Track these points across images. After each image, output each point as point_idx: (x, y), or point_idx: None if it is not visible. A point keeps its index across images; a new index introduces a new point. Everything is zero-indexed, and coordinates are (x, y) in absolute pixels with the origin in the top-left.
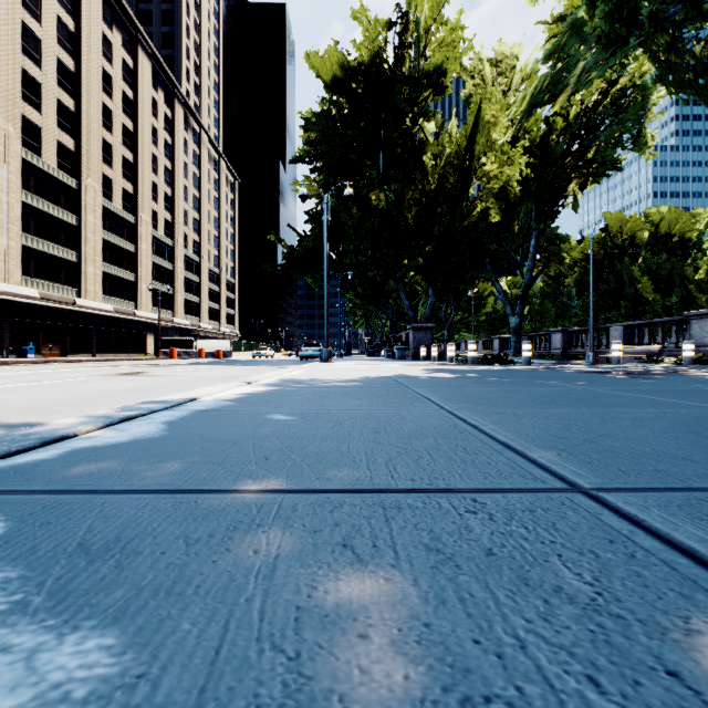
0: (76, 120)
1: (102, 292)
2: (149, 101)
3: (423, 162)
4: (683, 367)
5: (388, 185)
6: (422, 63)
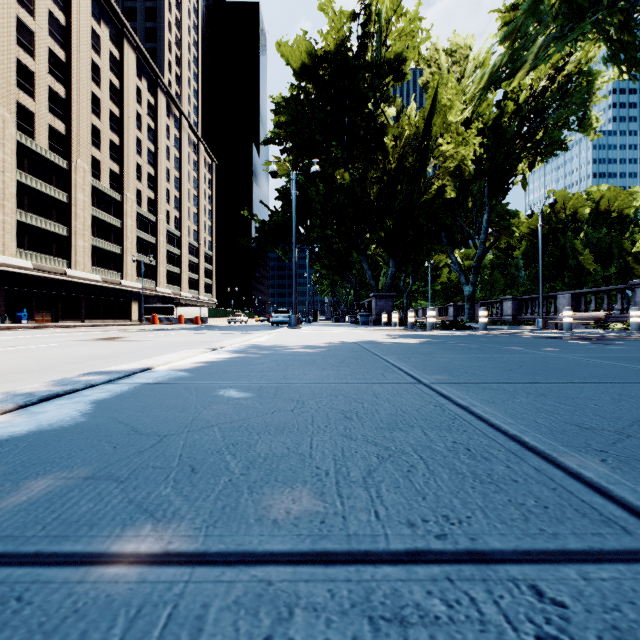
0: (67, 106)
1: (90, 263)
2: (134, 89)
3: (384, 142)
4: (633, 333)
5: (352, 164)
6: (383, 51)
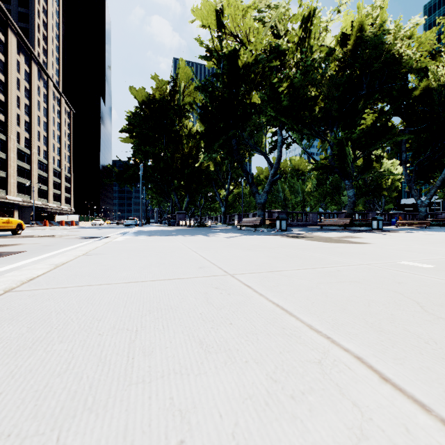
0: None
1: None
2: (15, 62)
3: (182, 142)
4: None
5: (168, 149)
6: (181, 104)
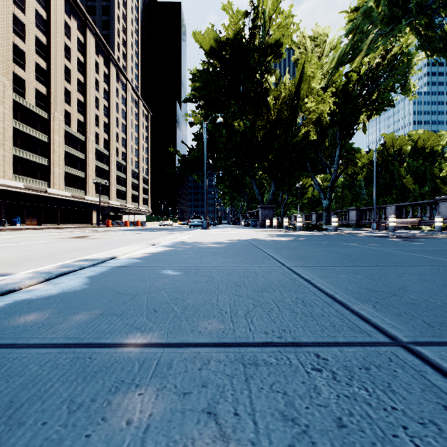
0: (47, 75)
1: (64, 184)
2: (94, 63)
3: (267, 101)
4: (435, 233)
5: (245, 116)
6: (267, 38)
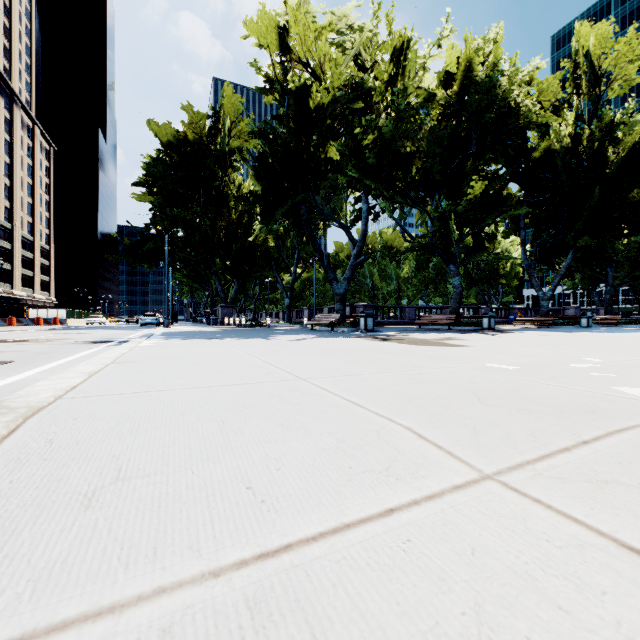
0: None
1: None
2: None
3: (229, 204)
4: None
5: (207, 213)
6: (226, 150)
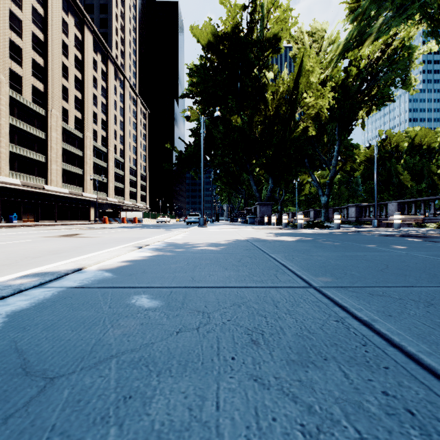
0: (45, 72)
1: (61, 181)
2: (92, 60)
3: (265, 96)
4: None
5: (243, 111)
6: (265, 32)
